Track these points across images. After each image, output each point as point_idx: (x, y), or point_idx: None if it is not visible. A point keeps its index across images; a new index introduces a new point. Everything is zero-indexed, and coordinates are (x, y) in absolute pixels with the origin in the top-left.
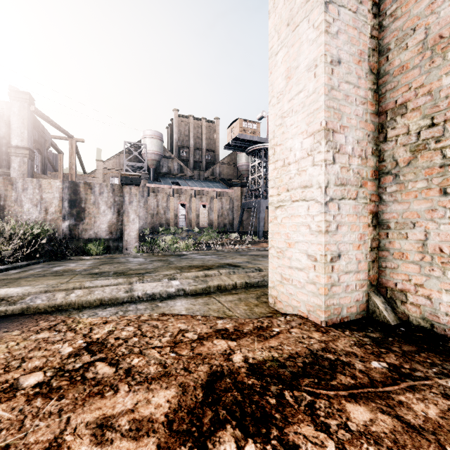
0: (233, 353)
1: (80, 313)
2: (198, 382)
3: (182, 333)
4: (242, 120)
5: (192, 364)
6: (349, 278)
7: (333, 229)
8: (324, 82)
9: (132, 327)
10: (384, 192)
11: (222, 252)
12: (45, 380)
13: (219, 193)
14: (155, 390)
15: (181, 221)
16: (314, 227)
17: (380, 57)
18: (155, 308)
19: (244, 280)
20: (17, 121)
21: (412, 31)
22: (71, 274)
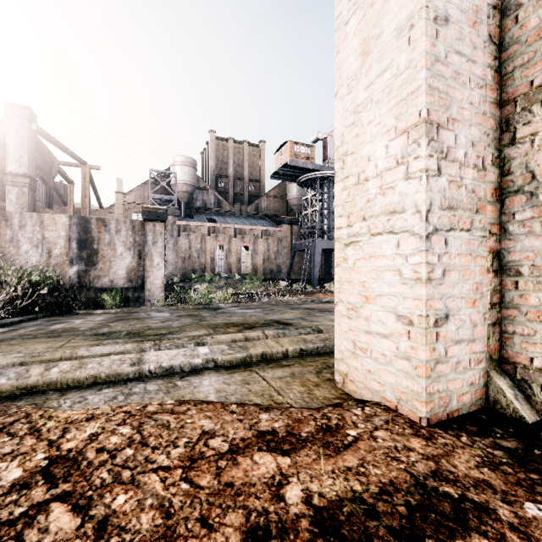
0: (286, 482)
1: (62, 397)
2: None
3: (205, 439)
4: (293, 143)
5: (215, 509)
6: (460, 351)
7: (438, 276)
8: (425, 49)
9: (129, 427)
10: (512, 220)
11: (268, 304)
12: None
13: (264, 232)
14: None
15: (218, 266)
16: (408, 273)
17: (504, 18)
18: (172, 389)
19: (298, 346)
20: (14, 143)
21: None
22: (70, 335)
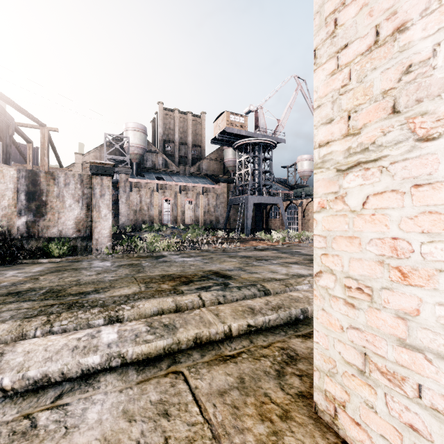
0: None
1: None
2: None
3: None
4: (230, 113)
5: None
6: None
7: None
8: None
9: None
10: None
11: (208, 252)
12: None
13: (205, 189)
14: None
15: (165, 217)
16: None
17: None
18: (17, 443)
19: (245, 321)
20: None
21: None
22: None
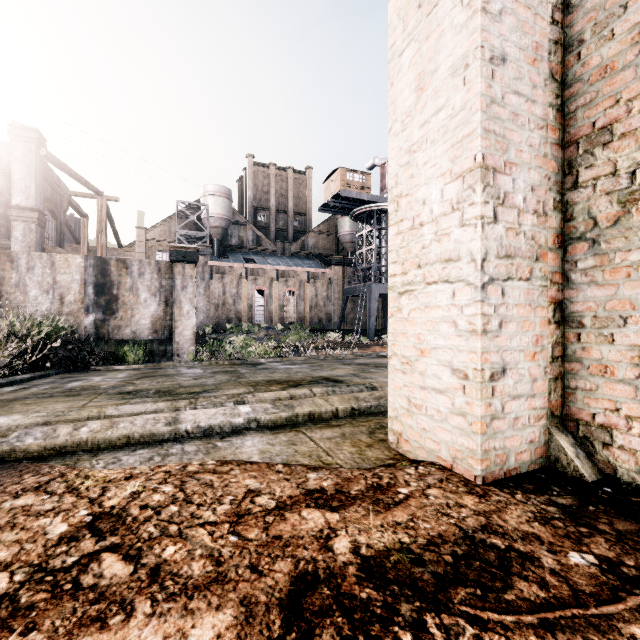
0: (335, 535)
1: (94, 458)
2: (274, 594)
3: (251, 497)
4: (346, 170)
5: (264, 558)
6: (518, 406)
7: (494, 328)
8: (480, 91)
9: (171, 485)
10: (574, 268)
11: (316, 359)
12: (9, 591)
13: (311, 275)
14: (197, 612)
15: (257, 314)
16: (463, 324)
17: (567, 54)
18: (212, 450)
19: (349, 405)
20: (20, 171)
21: (622, 9)
22: (92, 393)
